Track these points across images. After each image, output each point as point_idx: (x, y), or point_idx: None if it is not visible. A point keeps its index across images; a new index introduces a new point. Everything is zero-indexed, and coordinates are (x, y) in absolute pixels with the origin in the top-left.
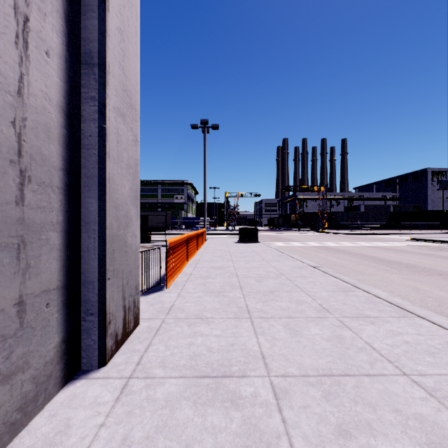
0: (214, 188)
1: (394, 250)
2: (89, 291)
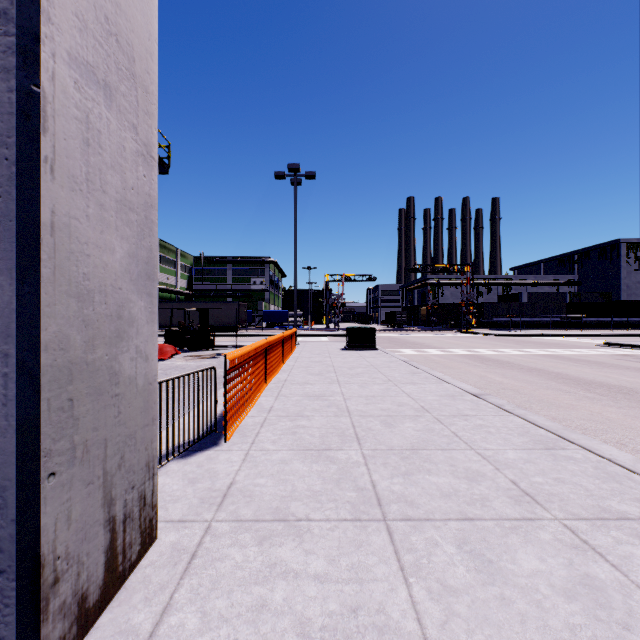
0: (309, 269)
1: (587, 363)
2: None
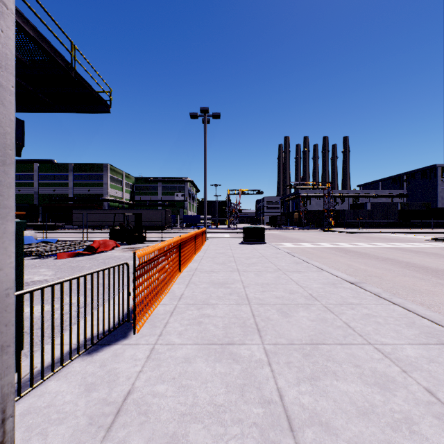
0: (215, 185)
1: (426, 254)
2: None
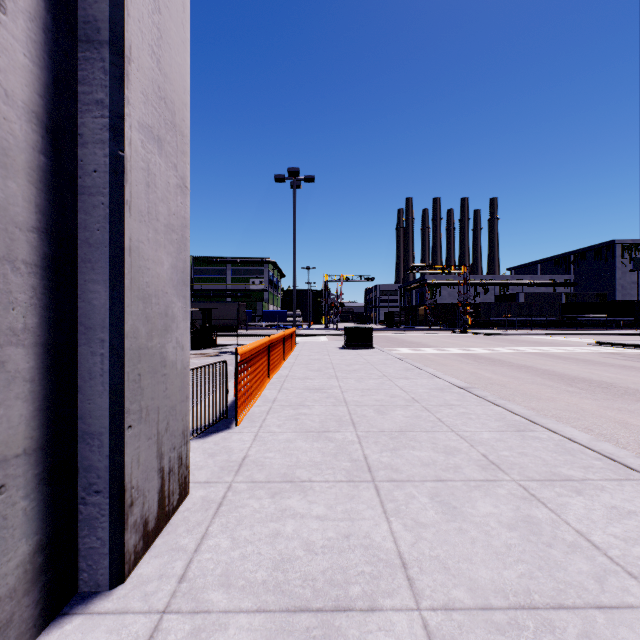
0: (308, 269)
1: (575, 361)
2: (92, 451)
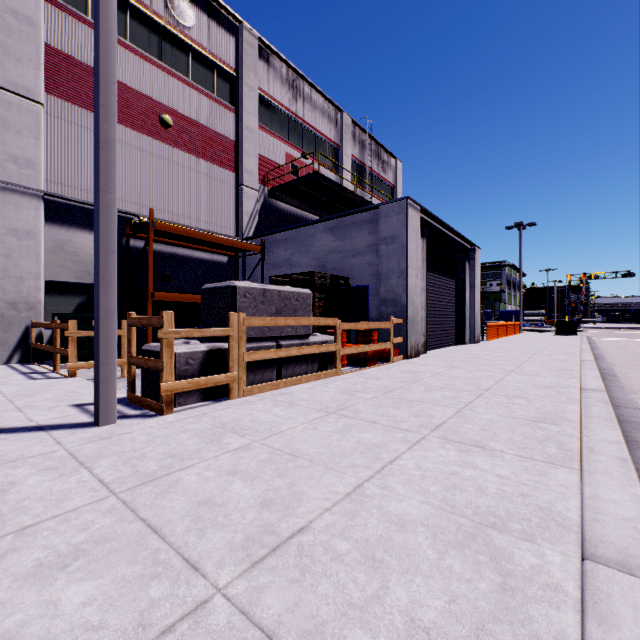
0: (547, 271)
1: None
2: (472, 329)
